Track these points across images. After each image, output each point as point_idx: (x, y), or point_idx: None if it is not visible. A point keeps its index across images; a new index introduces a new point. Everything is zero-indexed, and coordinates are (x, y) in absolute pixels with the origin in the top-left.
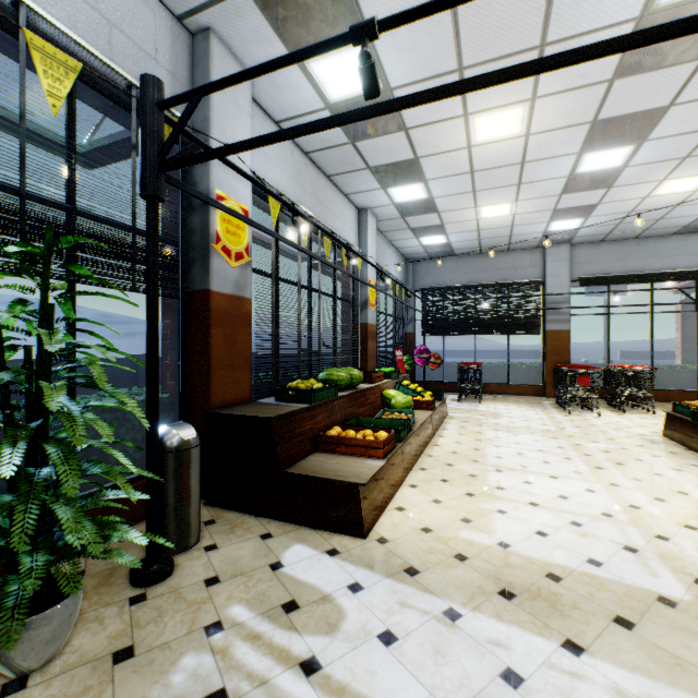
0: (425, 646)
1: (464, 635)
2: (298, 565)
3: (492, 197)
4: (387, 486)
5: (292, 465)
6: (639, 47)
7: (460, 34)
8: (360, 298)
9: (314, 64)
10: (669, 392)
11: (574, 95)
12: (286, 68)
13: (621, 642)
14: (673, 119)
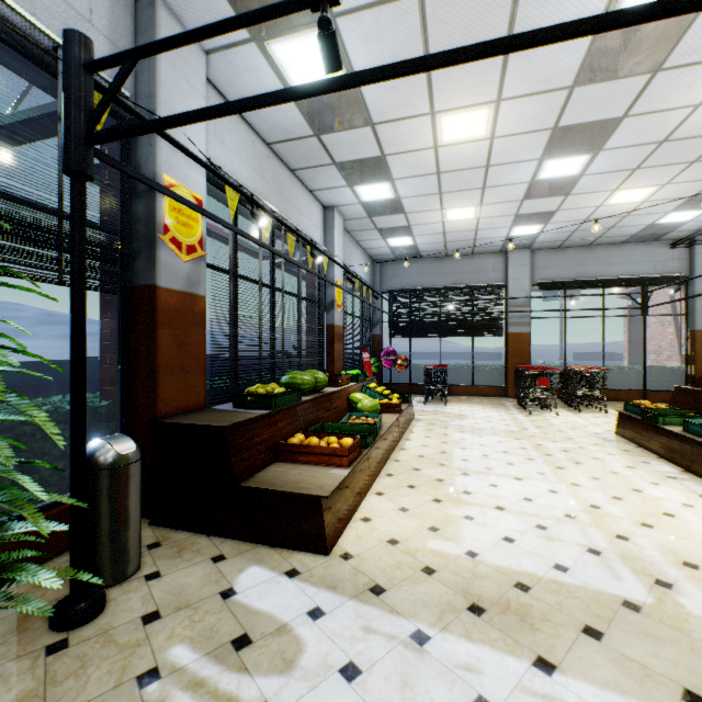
0: (392, 678)
1: (432, 661)
2: (253, 591)
3: (458, 200)
4: (353, 496)
5: (249, 477)
6: (616, 29)
7: (428, 26)
8: (326, 298)
9: (275, 46)
10: (618, 391)
11: (537, 100)
12: (244, 47)
13: (591, 655)
14: (626, 130)
